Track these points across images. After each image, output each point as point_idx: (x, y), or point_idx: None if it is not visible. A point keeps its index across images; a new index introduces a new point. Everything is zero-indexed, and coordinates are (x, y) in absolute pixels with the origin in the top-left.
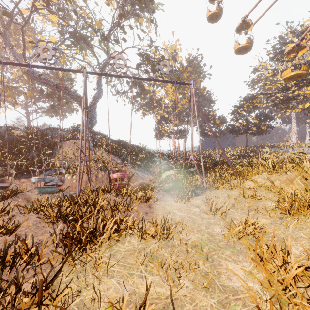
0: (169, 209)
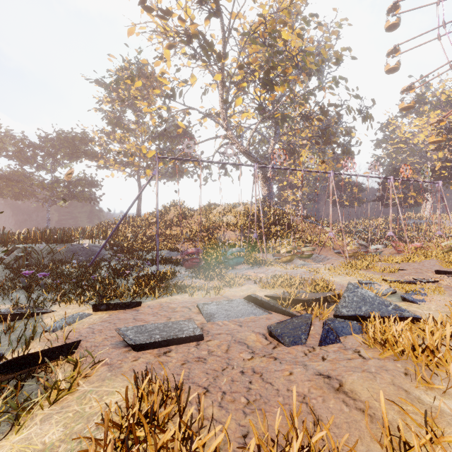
0: None
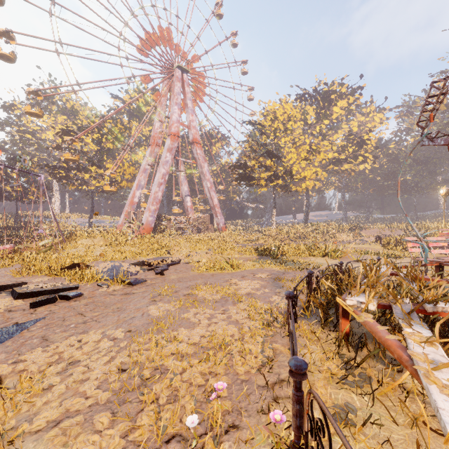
0: None
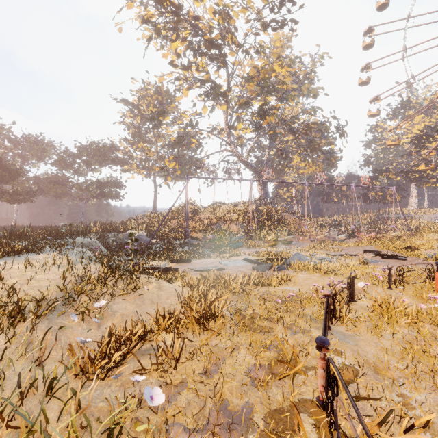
0: None
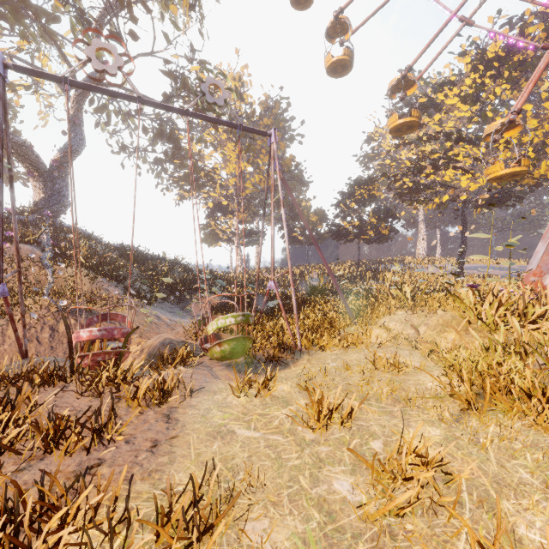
0: (218, 422)
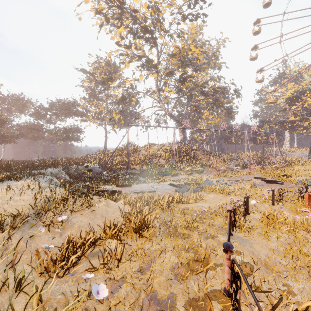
0: None
